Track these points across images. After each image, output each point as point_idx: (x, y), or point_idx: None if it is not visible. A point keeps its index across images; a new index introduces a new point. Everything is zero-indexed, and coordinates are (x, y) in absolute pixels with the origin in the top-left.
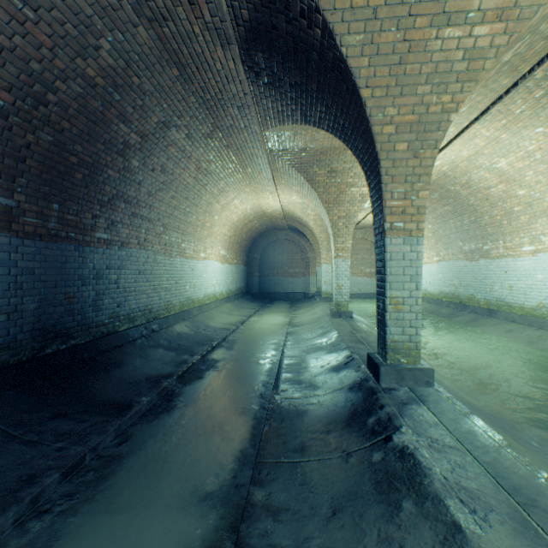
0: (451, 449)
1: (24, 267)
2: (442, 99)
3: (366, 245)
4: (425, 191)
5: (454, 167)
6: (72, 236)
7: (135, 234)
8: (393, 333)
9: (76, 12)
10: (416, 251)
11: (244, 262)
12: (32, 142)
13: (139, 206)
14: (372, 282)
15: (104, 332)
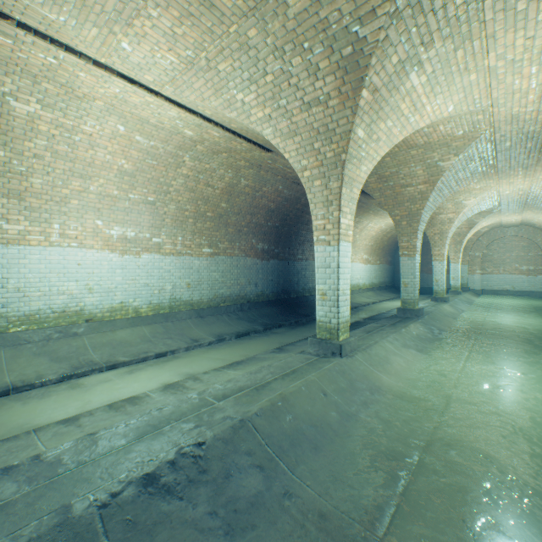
0: (391, 321)
1: (280, 270)
2: (415, 206)
3: (521, 242)
4: (415, 239)
5: (532, 189)
6: (291, 258)
7: (311, 254)
8: (403, 296)
9: (296, 197)
10: (413, 263)
11: (388, 262)
12: (283, 231)
13: (313, 242)
14: (530, 279)
15: (300, 295)
